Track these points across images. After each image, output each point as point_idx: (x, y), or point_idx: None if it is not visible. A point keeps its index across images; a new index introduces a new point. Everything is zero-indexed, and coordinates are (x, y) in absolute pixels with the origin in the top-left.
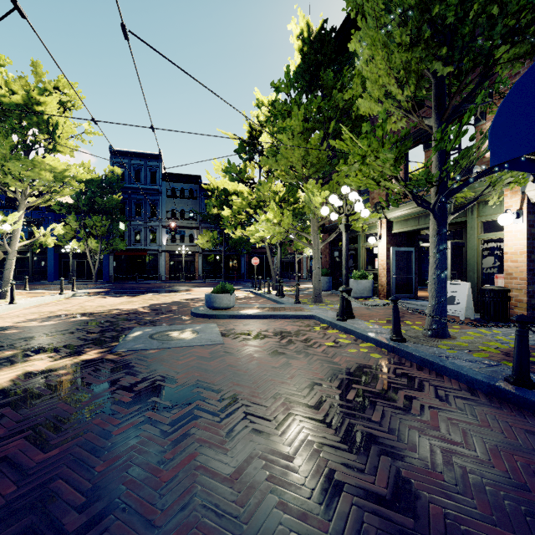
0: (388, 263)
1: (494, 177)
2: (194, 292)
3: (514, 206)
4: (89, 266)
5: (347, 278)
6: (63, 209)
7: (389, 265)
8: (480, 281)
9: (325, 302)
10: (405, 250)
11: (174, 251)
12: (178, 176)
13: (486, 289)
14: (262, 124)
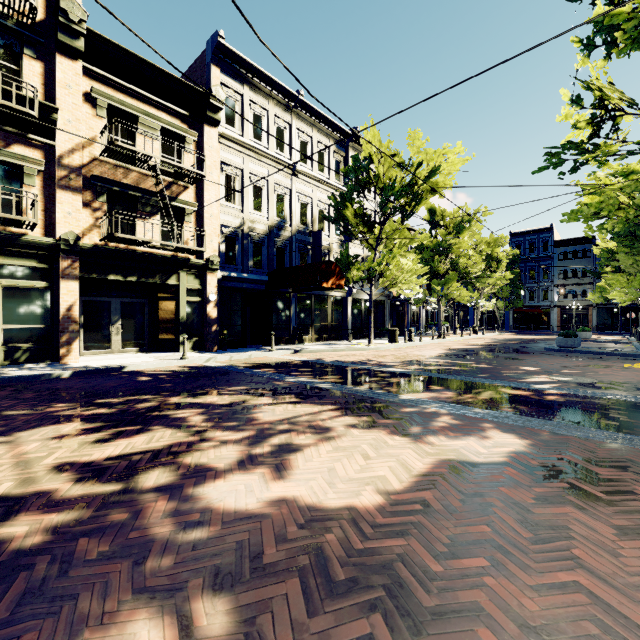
0: None
1: None
2: None
3: None
4: (494, 319)
5: None
6: None
7: None
8: None
9: None
10: None
11: (565, 306)
12: (569, 241)
13: None
14: None
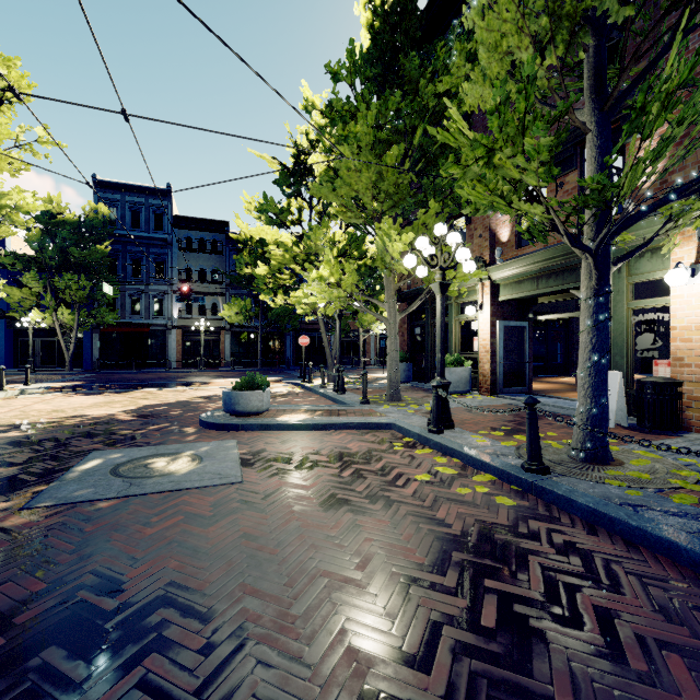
0: (493, 344)
1: (675, 208)
2: (214, 386)
3: (686, 259)
4: (61, 347)
5: (443, 366)
6: (19, 263)
7: (495, 346)
8: (631, 369)
9: (405, 400)
10: (517, 325)
11: (189, 326)
12: (196, 222)
13: (648, 382)
14: (314, 145)
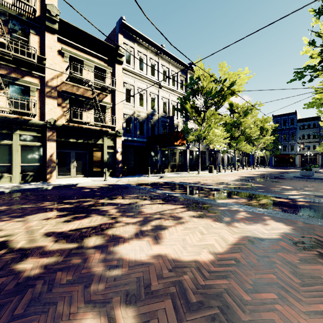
0: None
1: None
2: None
3: None
4: (264, 161)
5: None
6: None
7: None
8: None
9: None
10: None
11: (303, 154)
12: (306, 119)
13: None
14: None
